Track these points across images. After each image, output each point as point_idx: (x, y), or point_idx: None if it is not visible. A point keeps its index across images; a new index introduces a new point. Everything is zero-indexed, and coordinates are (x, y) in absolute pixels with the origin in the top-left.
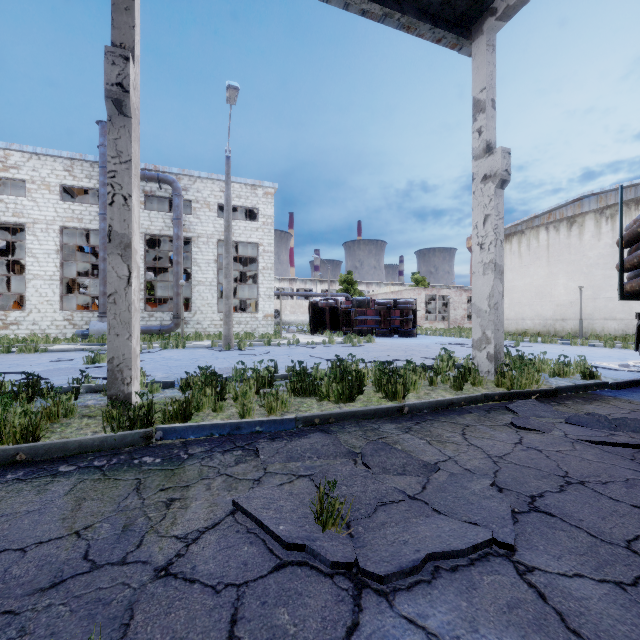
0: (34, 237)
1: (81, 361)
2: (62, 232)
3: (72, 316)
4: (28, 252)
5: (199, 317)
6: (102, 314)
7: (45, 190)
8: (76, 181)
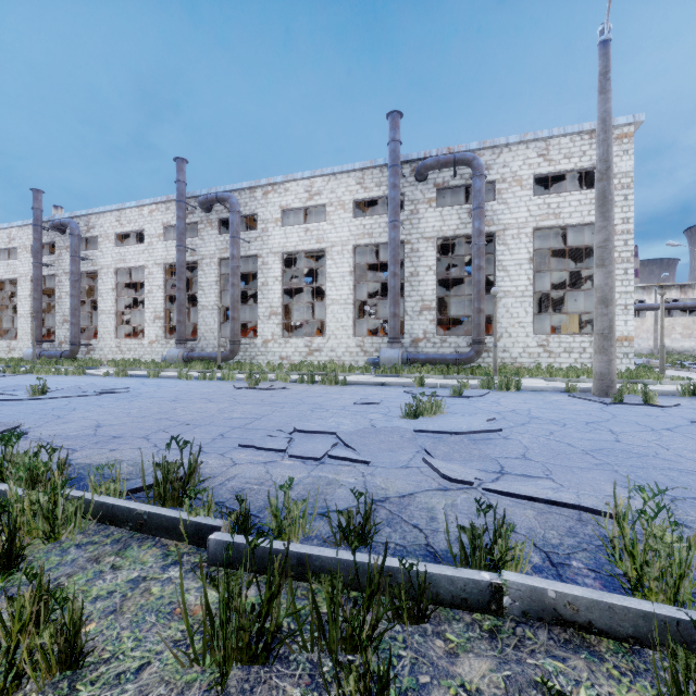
0: (332, 261)
1: (392, 407)
2: (354, 252)
3: (363, 342)
4: (327, 277)
5: (505, 342)
6: (392, 339)
7: (340, 210)
8: (366, 193)
